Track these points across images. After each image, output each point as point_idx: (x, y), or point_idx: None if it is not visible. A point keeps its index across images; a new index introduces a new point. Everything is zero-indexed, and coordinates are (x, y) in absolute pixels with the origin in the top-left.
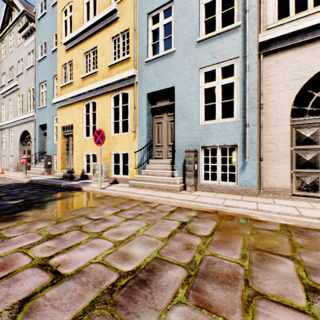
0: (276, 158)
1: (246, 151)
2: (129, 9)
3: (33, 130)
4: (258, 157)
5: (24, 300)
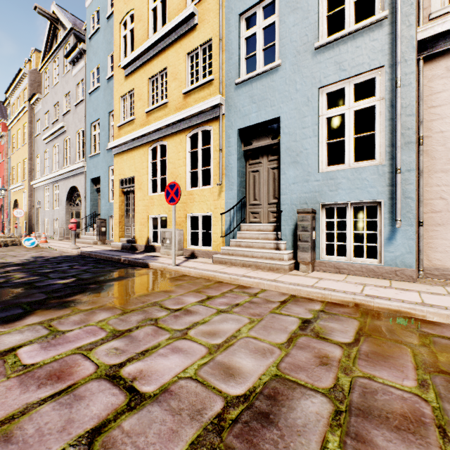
0: (447, 222)
1: (396, 211)
2: (212, 11)
3: (83, 185)
4: (416, 220)
5: (94, 432)
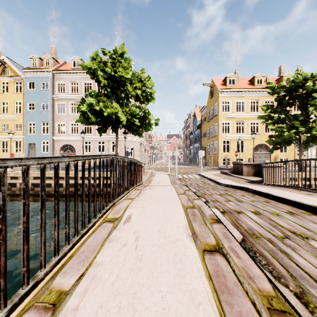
0: None
1: None
2: (22, 118)
3: None
4: None
5: None
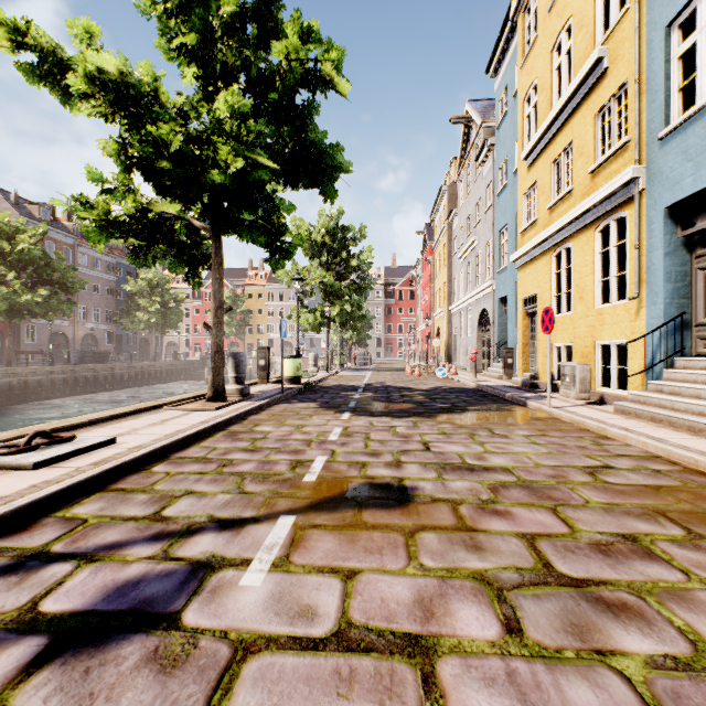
0: None
1: None
2: (626, 40)
3: (491, 307)
4: None
5: (405, 450)
